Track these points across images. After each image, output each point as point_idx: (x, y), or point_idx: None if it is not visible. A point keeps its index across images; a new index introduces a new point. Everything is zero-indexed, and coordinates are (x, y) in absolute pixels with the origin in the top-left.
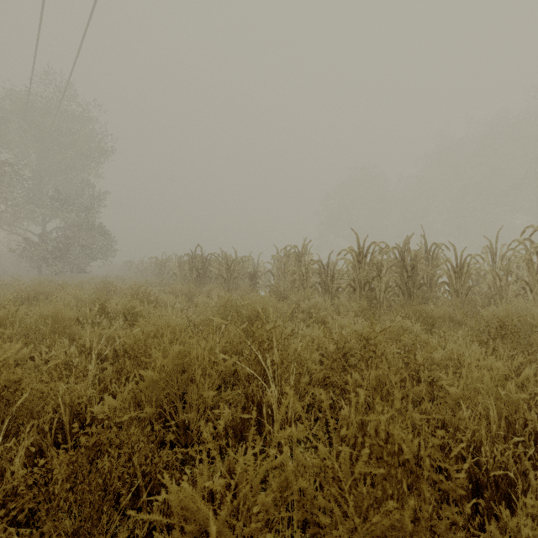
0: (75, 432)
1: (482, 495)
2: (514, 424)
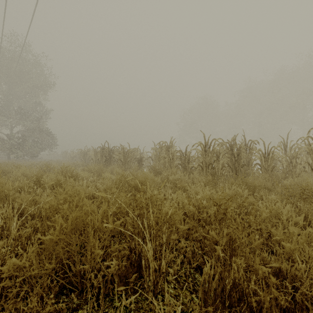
0: None
1: None
2: None
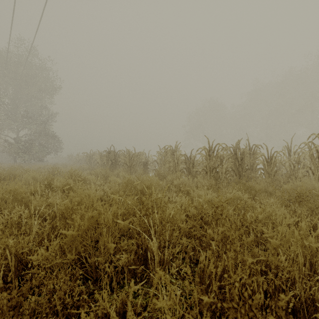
0: (19, 272)
1: (297, 317)
2: (315, 264)
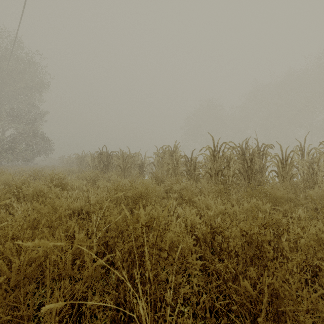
0: None
1: None
2: None
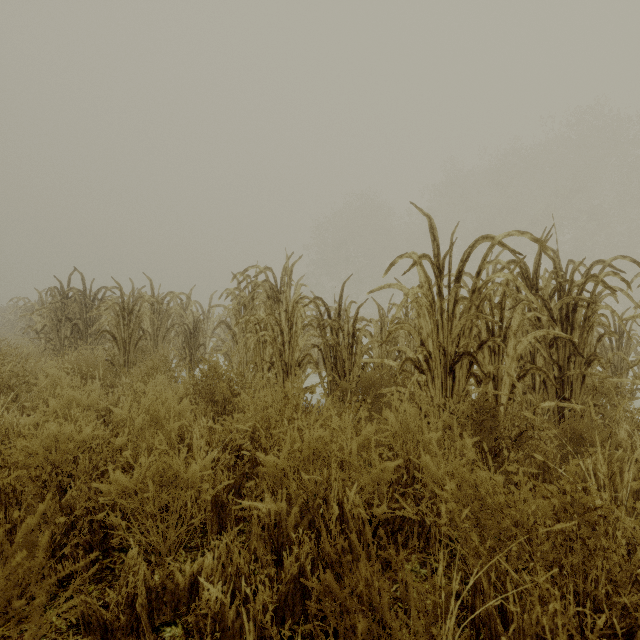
0: None
1: None
2: None
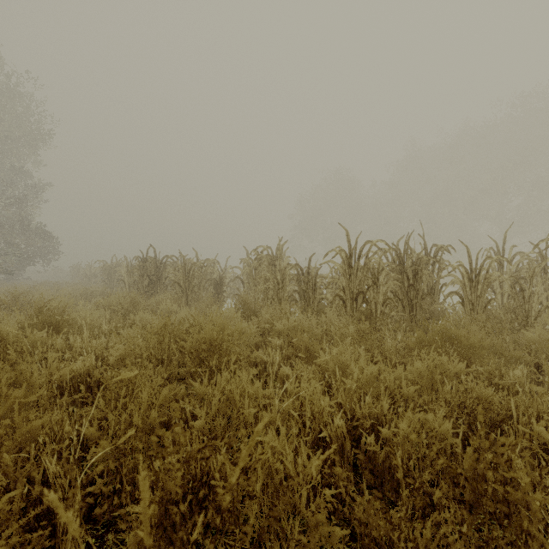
0: None
1: None
2: None
